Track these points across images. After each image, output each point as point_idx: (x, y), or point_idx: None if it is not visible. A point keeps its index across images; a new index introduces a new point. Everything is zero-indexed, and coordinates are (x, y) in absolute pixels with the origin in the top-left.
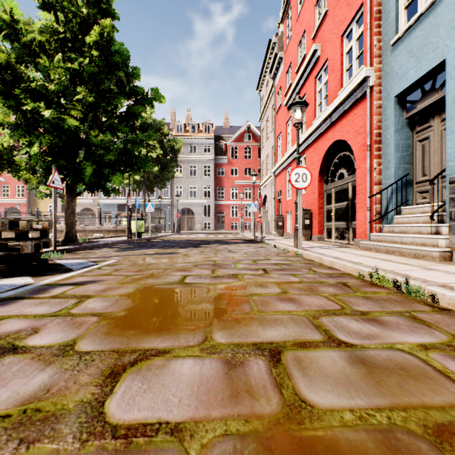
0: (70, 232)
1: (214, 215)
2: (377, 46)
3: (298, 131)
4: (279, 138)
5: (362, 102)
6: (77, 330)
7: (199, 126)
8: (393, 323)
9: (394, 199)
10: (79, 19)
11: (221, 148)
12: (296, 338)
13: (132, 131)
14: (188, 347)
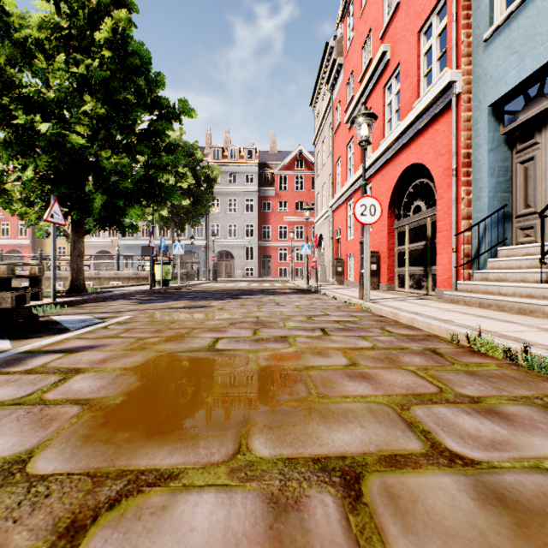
0: (76, 279)
1: (258, 259)
2: (466, 42)
3: (364, 151)
4: (337, 165)
5: (446, 115)
6: (41, 432)
7: (240, 151)
8: (524, 419)
9: (488, 237)
10: (88, 11)
11: (267, 178)
12: (380, 446)
13: (155, 153)
14: (210, 466)
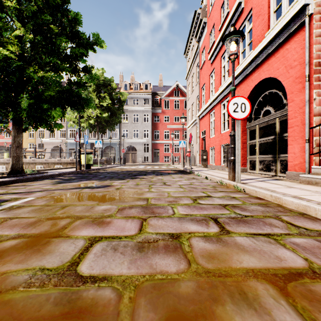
0: (15, 164)
1: (151, 151)
2: None
3: (233, 62)
4: (202, 89)
5: (297, 35)
6: None
7: (140, 85)
8: None
9: None
10: None
11: (157, 102)
12: None
13: (75, 72)
14: None
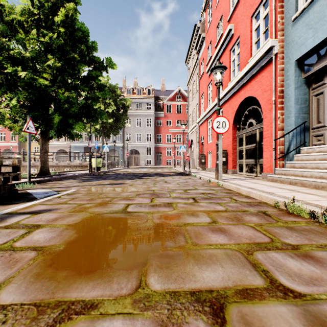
0: (43, 167)
1: (154, 155)
2: (281, 22)
3: (218, 88)
4: (202, 98)
5: (268, 67)
6: (8, 271)
7: (143, 90)
8: None
9: (295, 141)
10: (50, 4)
11: (159, 106)
12: (236, 282)
13: (91, 90)
14: (119, 297)
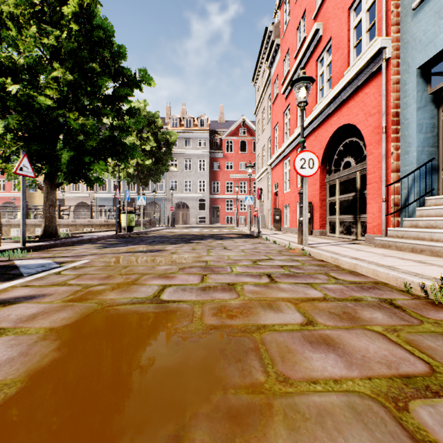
0: (49, 226)
1: (209, 209)
2: (395, 12)
3: (302, 111)
4: (275, 129)
5: (375, 79)
6: None
7: (194, 121)
8: None
9: (417, 188)
10: None
11: (216, 143)
12: None
13: (118, 116)
14: None
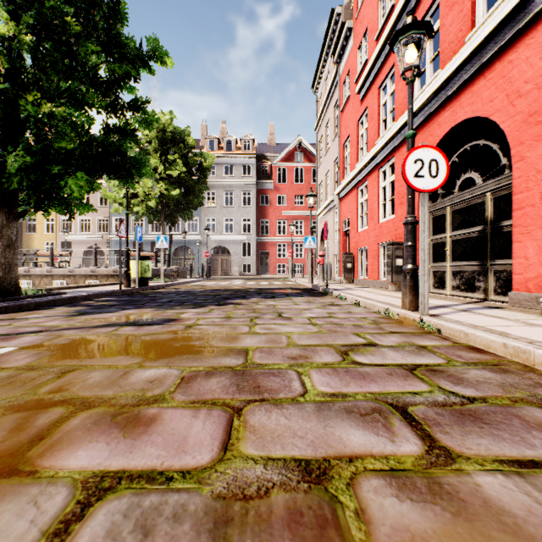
0: (3, 278)
1: (256, 255)
2: None
3: (411, 84)
4: (345, 146)
5: (532, 33)
6: None
7: (237, 142)
8: None
9: None
10: None
11: (265, 170)
12: None
13: (114, 108)
14: None
